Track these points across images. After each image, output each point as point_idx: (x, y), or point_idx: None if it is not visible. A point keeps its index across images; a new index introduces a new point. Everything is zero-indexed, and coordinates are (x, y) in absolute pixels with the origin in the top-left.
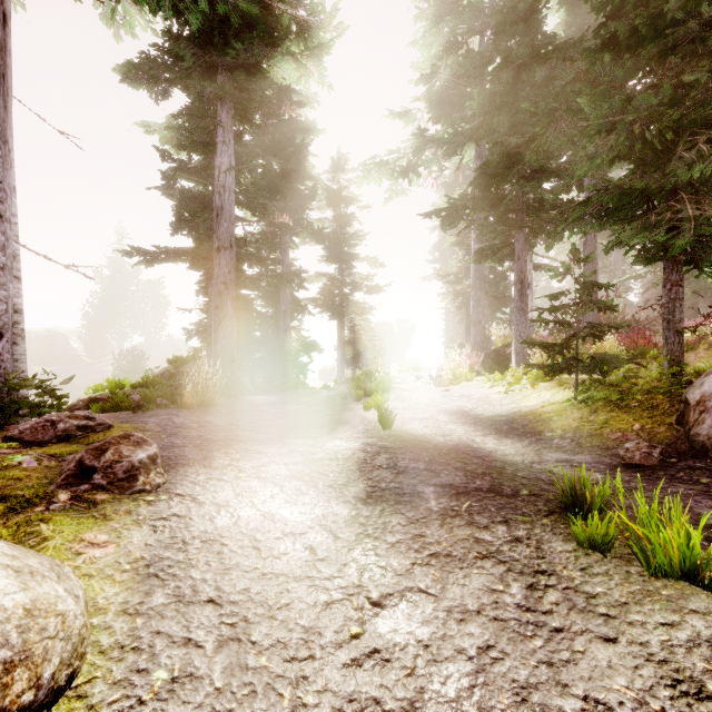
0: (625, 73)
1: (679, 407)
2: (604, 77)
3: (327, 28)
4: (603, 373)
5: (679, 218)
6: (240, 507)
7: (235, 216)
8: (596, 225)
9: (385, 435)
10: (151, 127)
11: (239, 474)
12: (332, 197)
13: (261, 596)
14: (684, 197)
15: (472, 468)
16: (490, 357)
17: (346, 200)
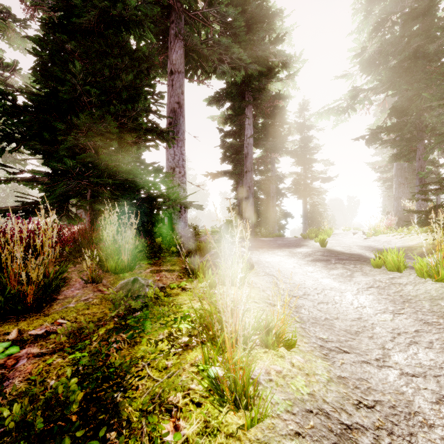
0: None
1: None
2: None
3: (297, 62)
4: None
5: None
6: (272, 259)
7: None
8: None
9: (322, 248)
10: (214, 117)
11: (268, 253)
12: (299, 127)
13: (282, 269)
14: None
15: (353, 256)
16: (401, 220)
17: (308, 127)
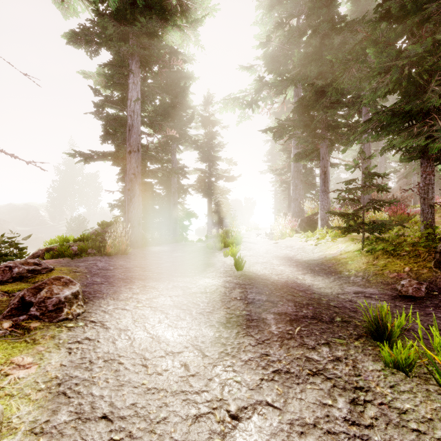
0: (396, 36)
1: (435, 256)
2: (382, 38)
3: (200, 9)
4: (382, 232)
5: (434, 130)
6: (136, 331)
7: (142, 131)
8: (375, 136)
9: (238, 275)
10: (88, 74)
11: (137, 304)
12: (204, 121)
13: (145, 410)
14: (436, 116)
15: (299, 300)
16: (304, 221)
17: (213, 123)
